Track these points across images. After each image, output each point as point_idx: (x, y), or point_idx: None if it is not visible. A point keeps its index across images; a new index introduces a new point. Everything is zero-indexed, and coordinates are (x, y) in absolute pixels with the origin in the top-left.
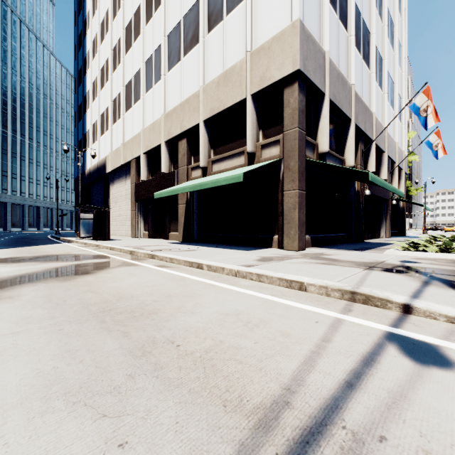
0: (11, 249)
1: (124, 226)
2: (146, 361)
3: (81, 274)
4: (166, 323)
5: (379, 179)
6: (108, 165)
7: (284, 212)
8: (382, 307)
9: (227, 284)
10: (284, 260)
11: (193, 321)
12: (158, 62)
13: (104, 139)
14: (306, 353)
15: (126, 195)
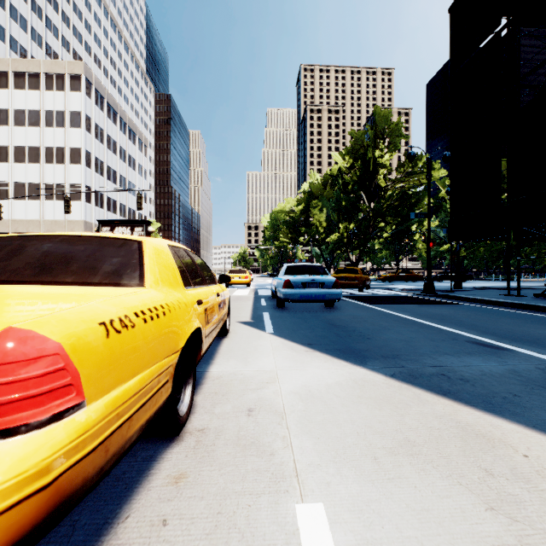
0: None
1: None
2: None
3: None
4: None
5: None
6: None
7: None
8: None
9: None
10: None
11: None
12: (4, 190)
13: None
14: None
15: None
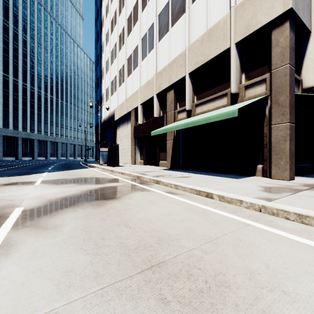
0: (59, 172)
1: (126, 156)
2: None
3: (108, 199)
4: None
5: None
6: (116, 115)
7: (272, 144)
8: None
9: (263, 223)
10: (295, 192)
11: None
12: (151, 36)
13: (113, 98)
14: None
15: (128, 135)
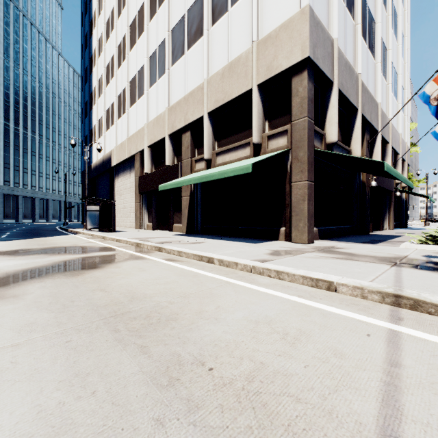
0: (20, 240)
1: (128, 218)
2: (175, 395)
3: (89, 269)
4: (188, 333)
5: (393, 169)
6: (113, 159)
7: (292, 203)
8: (437, 315)
9: (244, 281)
10: (297, 254)
11: (219, 332)
12: (162, 57)
13: (110, 134)
14: (378, 386)
15: (131, 188)
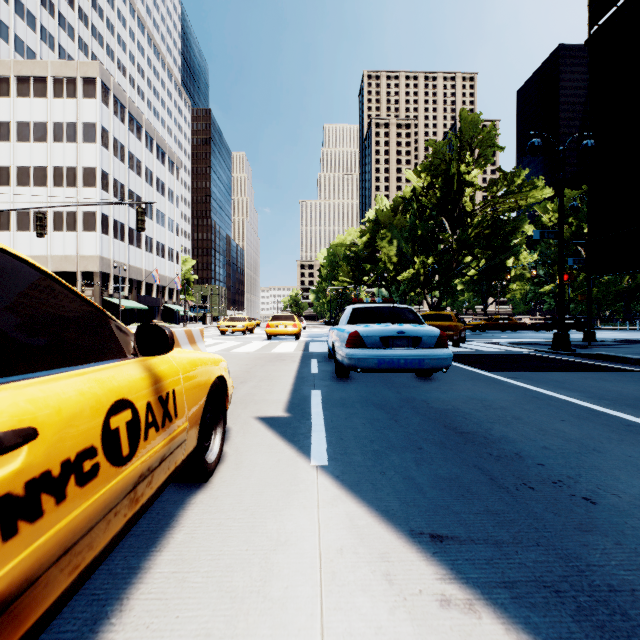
0: None
1: None
2: None
3: None
4: None
5: (127, 306)
6: None
7: None
8: None
9: None
10: None
11: None
12: (5, 219)
13: None
14: None
15: None
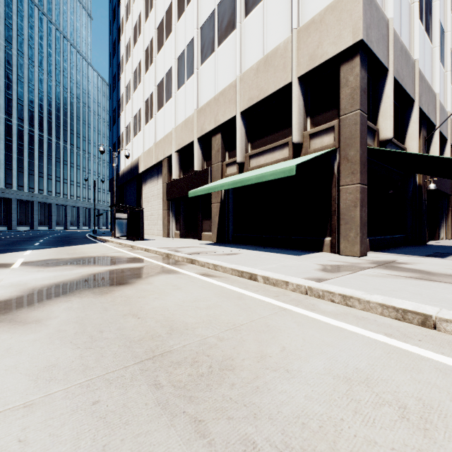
0: (51, 249)
1: (155, 225)
2: None
3: (118, 285)
4: (256, 397)
5: None
6: (140, 165)
7: (341, 210)
8: None
9: (302, 307)
10: (356, 271)
11: (300, 396)
12: (190, 56)
13: (137, 140)
14: None
15: (158, 195)
